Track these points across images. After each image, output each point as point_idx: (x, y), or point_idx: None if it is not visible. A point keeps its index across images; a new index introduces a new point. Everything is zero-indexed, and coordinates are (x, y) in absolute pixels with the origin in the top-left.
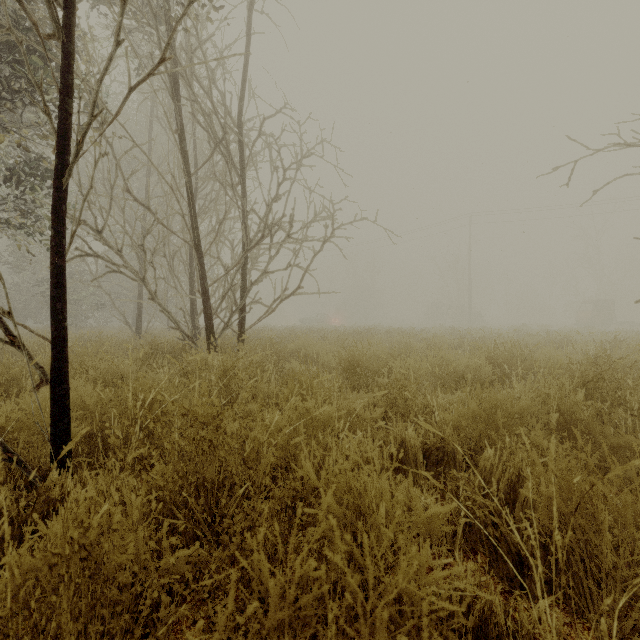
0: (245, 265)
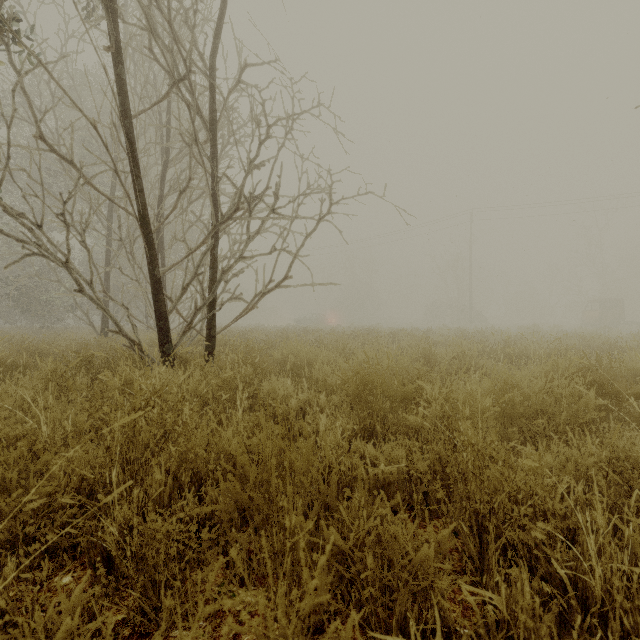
0: (215, 248)
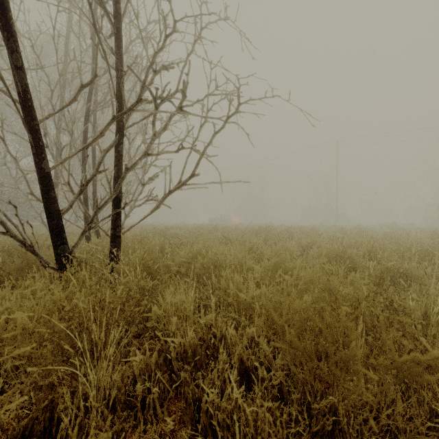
0: (119, 144)
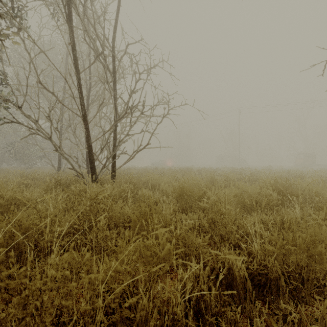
0: (115, 130)
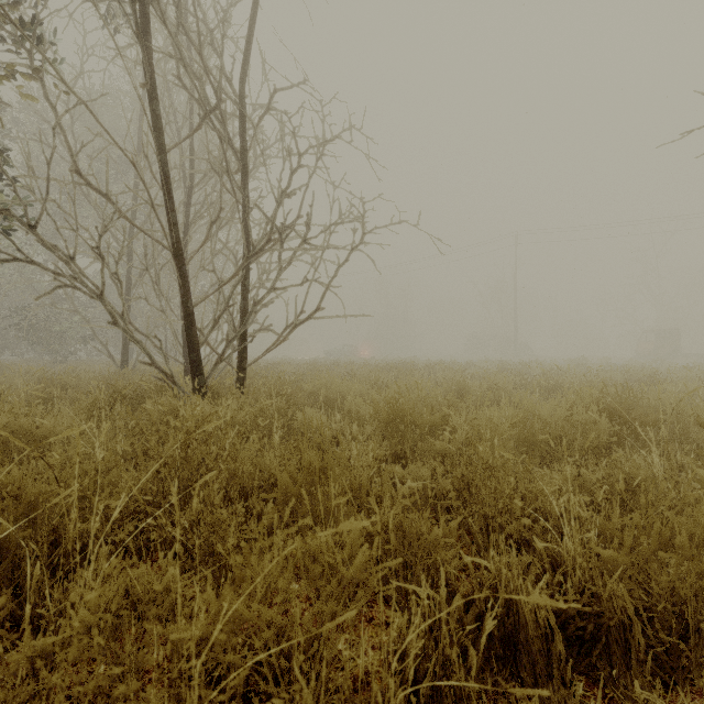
0: (246, 279)
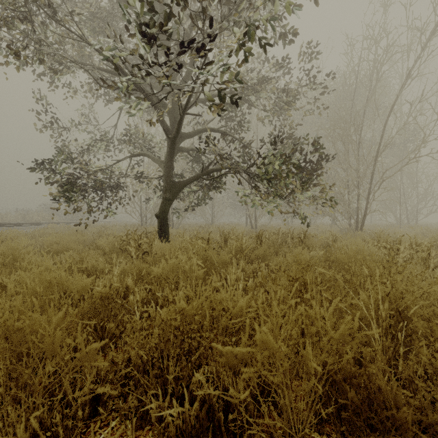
0: (417, 206)
